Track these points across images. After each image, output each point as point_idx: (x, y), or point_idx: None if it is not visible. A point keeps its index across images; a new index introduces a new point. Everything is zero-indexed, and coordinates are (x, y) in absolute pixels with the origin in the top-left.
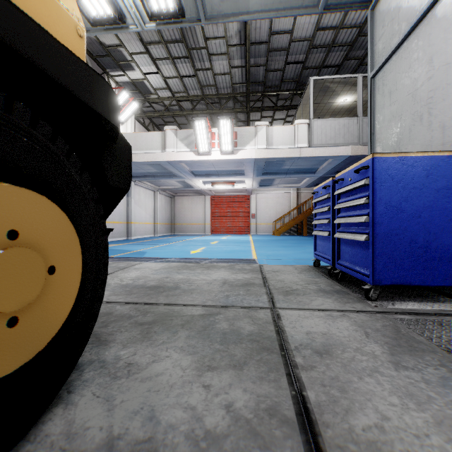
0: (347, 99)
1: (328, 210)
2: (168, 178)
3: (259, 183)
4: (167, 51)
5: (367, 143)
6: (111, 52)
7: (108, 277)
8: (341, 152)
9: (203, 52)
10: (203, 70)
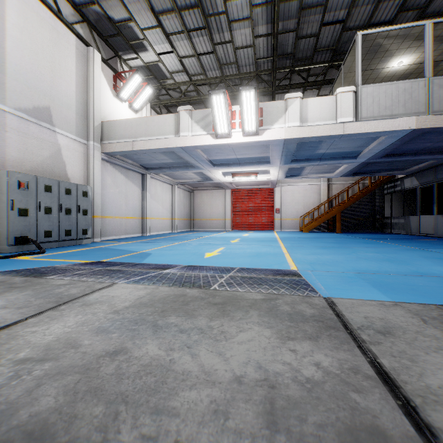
0: (402, 61)
1: None
2: (184, 169)
3: (286, 173)
4: (181, 22)
5: (438, 111)
6: (122, 30)
7: None
8: (400, 125)
9: (222, 20)
10: (223, 45)
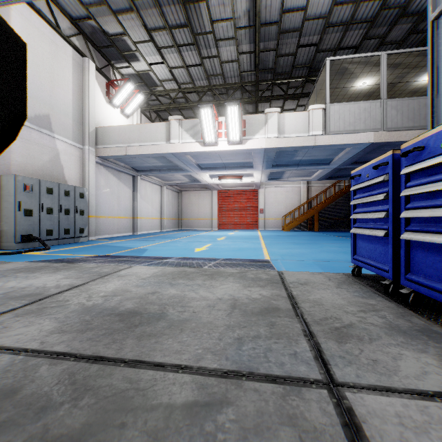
0: (366, 82)
1: (382, 199)
2: (174, 172)
3: (268, 176)
4: (171, 38)
5: (392, 128)
6: (115, 42)
7: (75, 292)
8: (362, 139)
9: (209, 38)
10: (210, 58)
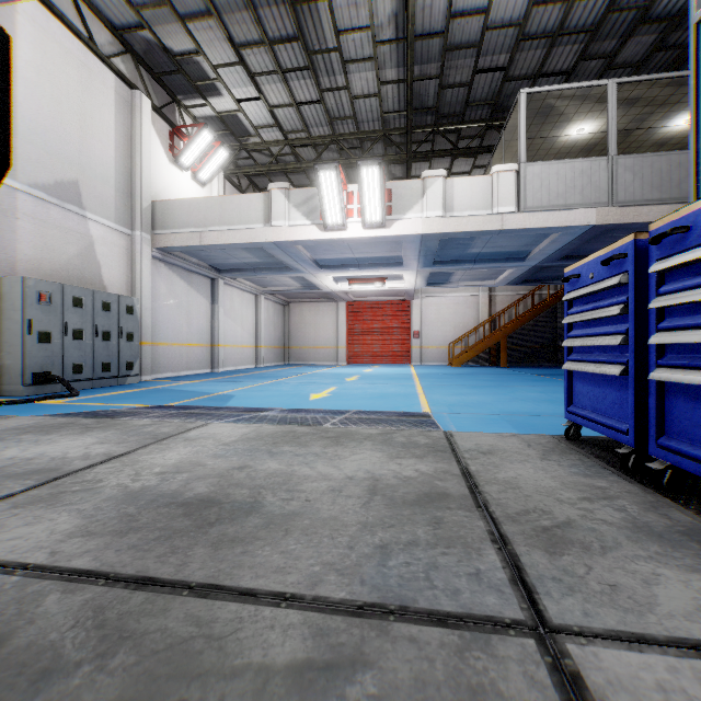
0: (584, 128)
1: (616, 315)
2: (277, 272)
3: (427, 279)
4: (273, 58)
5: (626, 201)
6: (184, 65)
7: (113, 466)
8: (577, 219)
9: (333, 58)
10: (334, 91)
